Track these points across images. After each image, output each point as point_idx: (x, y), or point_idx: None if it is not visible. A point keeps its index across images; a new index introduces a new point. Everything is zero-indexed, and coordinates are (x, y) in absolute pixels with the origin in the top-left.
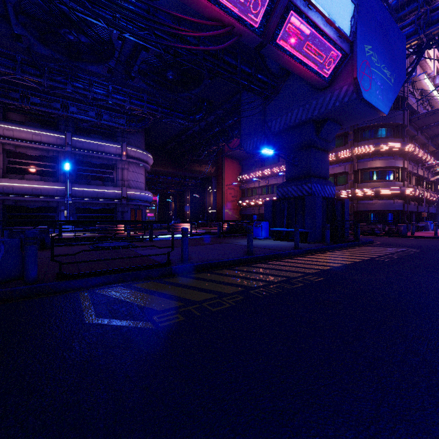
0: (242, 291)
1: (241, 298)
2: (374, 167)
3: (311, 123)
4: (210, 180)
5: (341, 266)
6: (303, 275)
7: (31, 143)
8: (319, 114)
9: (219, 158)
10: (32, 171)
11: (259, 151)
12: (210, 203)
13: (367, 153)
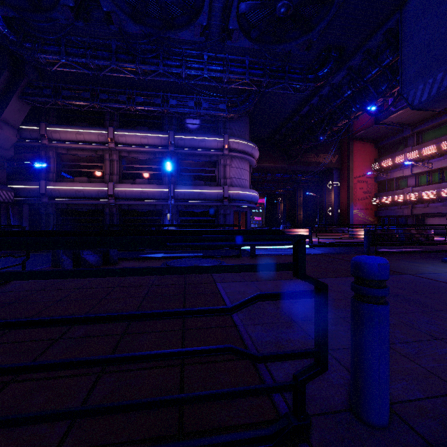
0: None
1: None
2: None
3: None
4: (330, 173)
5: None
6: None
7: (140, 146)
8: None
9: (344, 142)
10: (142, 176)
11: (443, 99)
12: (330, 202)
13: None
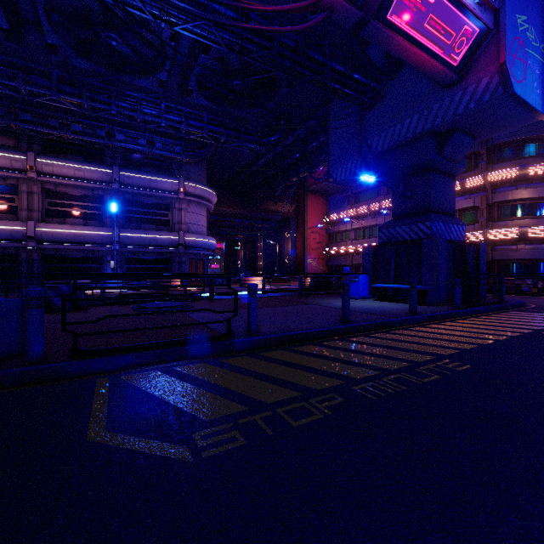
0: (340, 387)
1: (340, 400)
2: (518, 198)
3: (431, 136)
4: (288, 222)
5: (491, 344)
6: (434, 359)
7: (73, 180)
8: (444, 122)
9: (300, 193)
10: (75, 214)
11: (354, 180)
12: (288, 251)
13: (507, 180)
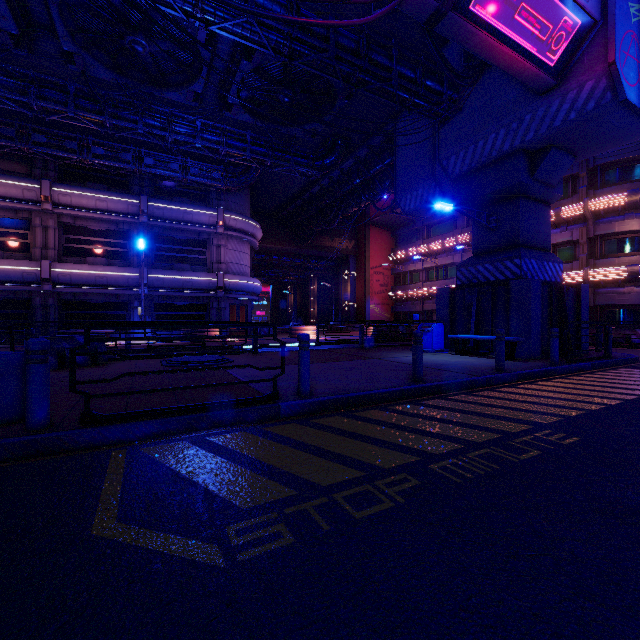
0: (414, 465)
1: (415, 483)
2: (626, 230)
3: (521, 154)
4: (346, 261)
5: (601, 410)
6: (531, 428)
7: (94, 212)
8: (537, 137)
9: (361, 226)
10: (96, 252)
11: (426, 210)
12: (346, 295)
13: (613, 208)
